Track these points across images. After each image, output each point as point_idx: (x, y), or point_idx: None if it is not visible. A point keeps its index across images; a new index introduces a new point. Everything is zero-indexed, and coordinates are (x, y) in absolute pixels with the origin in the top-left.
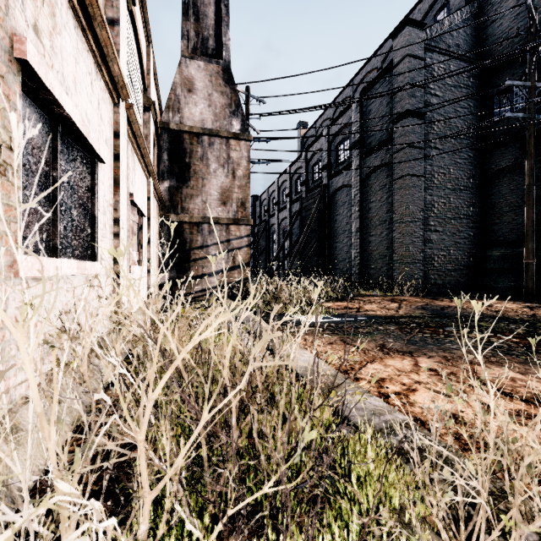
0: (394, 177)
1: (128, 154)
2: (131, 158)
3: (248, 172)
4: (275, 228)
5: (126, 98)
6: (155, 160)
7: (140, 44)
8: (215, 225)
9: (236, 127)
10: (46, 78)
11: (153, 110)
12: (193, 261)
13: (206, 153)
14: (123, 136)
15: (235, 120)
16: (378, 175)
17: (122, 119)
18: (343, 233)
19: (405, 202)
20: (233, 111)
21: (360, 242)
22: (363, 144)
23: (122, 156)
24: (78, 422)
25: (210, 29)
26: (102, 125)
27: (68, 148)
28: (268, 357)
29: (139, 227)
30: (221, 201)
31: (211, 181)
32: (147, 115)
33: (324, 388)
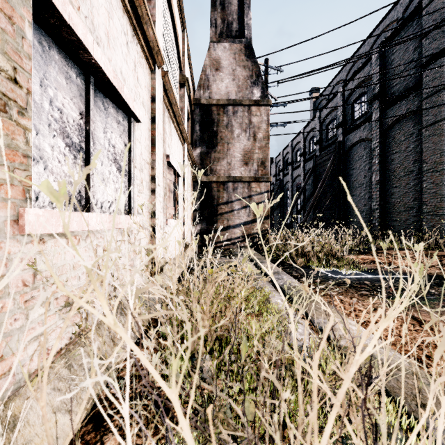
0: (424, 123)
1: (165, 120)
2: (168, 124)
3: (268, 134)
4: (289, 185)
5: (161, 65)
6: (189, 131)
7: (176, 28)
8: (239, 183)
9: (256, 95)
10: (63, 9)
11: (187, 86)
12: (220, 215)
13: (231, 121)
14: (159, 101)
15: (256, 89)
16: (402, 125)
17: (158, 85)
18: (360, 186)
19: (440, 149)
20: (254, 81)
21: (380, 194)
22: (384, 95)
23: (158, 119)
24: (97, 397)
25: (233, 14)
26: (139, 87)
27: (104, 105)
28: (303, 323)
29: (175, 186)
30: (243, 162)
31: (235, 145)
32: (182, 91)
33: (407, 398)
